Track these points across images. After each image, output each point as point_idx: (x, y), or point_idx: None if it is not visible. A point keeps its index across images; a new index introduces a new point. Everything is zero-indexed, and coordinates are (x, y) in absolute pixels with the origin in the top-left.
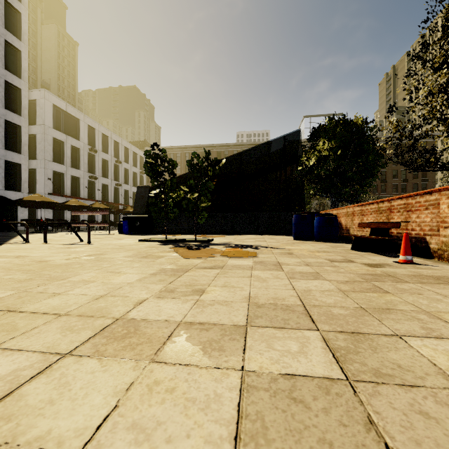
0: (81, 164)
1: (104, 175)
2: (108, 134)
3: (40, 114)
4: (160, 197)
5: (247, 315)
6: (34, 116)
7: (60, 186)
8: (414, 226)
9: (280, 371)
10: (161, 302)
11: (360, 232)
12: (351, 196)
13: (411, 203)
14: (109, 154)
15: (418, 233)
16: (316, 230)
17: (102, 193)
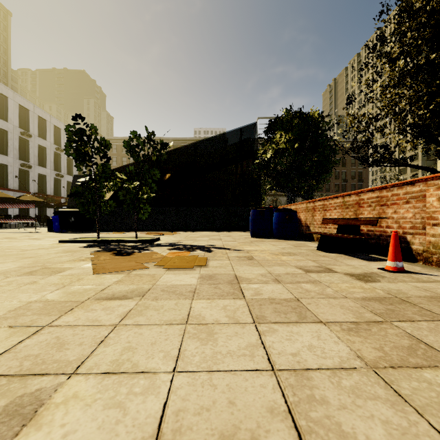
0: (9, 149)
1: (41, 163)
2: (46, 117)
3: None
4: (89, 186)
5: None
6: None
7: None
8: (390, 223)
9: None
10: None
11: (322, 229)
12: (306, 192)
13: (386, 195)
14: (47, 140)
15: None
16: (275, 226)
17: (39, 184)
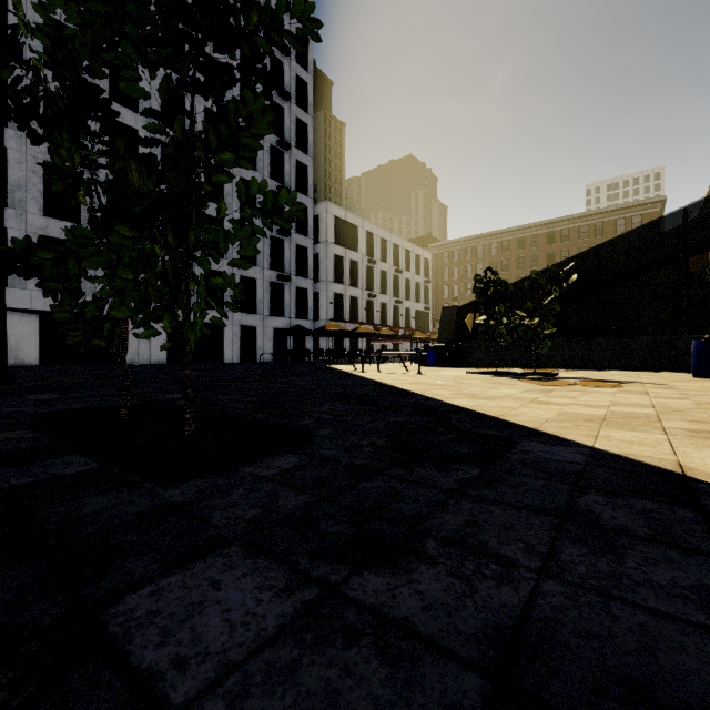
0: (359, 281)
1: (382, 291)
2: (387, 237)
3: (322, 230)
4: (490, 324)
5: (610, 404)
6: (316, 234)
7: (340, 310)
8: None
9: (626, 411)
10: (550, 399)
11: None
12: None
13: None
14: (387, 263)
15: None
16: None
17: (380, 314)
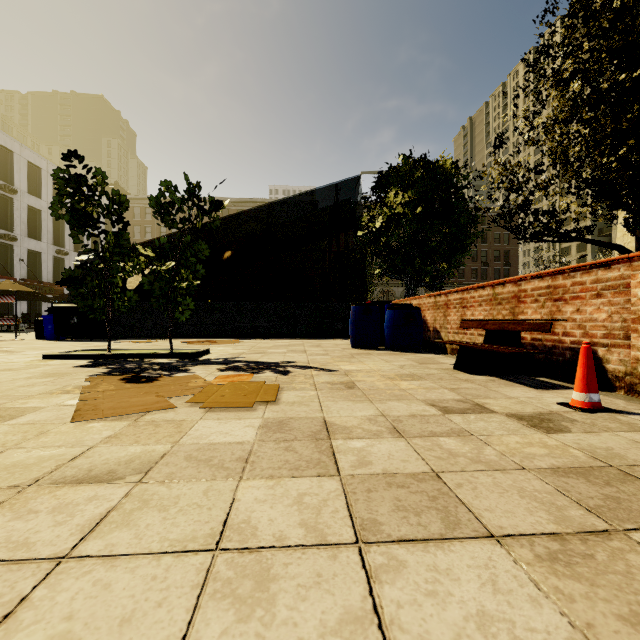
0: None
1: (32, 234)
2: (41, 164)
3: None
4: (93, 267)
5: None
6: None
7: None
8: (569, 328)
9: None
10: None
11: (459, 336)
12: (432, 280)
13: (563, 285)
14: (42, 199)
15: (579, 342)
16: (389, 332)
17: (29, 265)
